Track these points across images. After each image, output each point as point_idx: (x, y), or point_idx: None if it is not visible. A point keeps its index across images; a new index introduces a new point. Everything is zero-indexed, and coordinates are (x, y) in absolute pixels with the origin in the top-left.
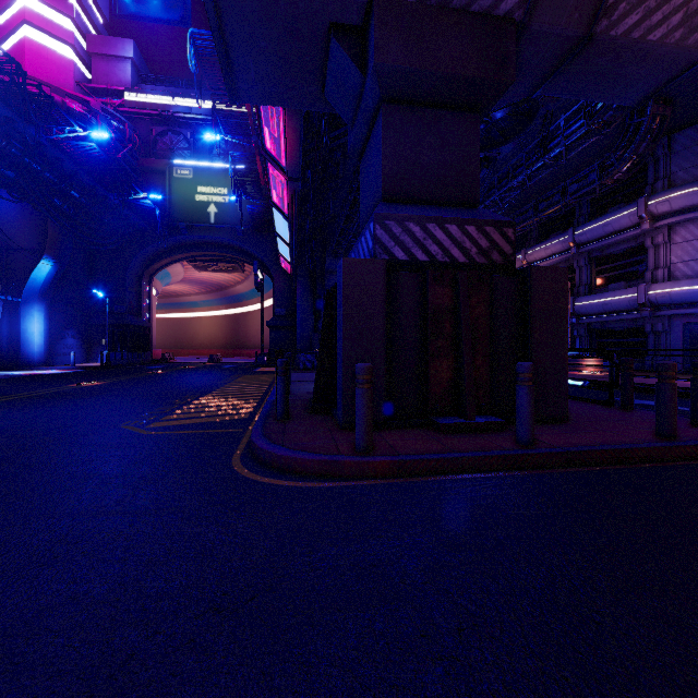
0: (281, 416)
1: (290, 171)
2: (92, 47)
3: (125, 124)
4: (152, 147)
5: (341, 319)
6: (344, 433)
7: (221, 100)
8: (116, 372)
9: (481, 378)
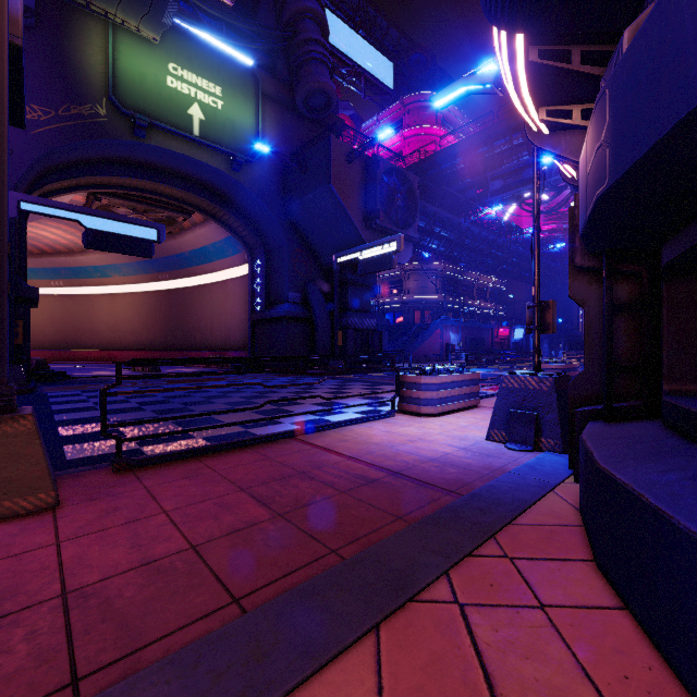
0: None
1: None
2: None
3: None
4: None
5: None
6: None
7: None
8: None
9: None
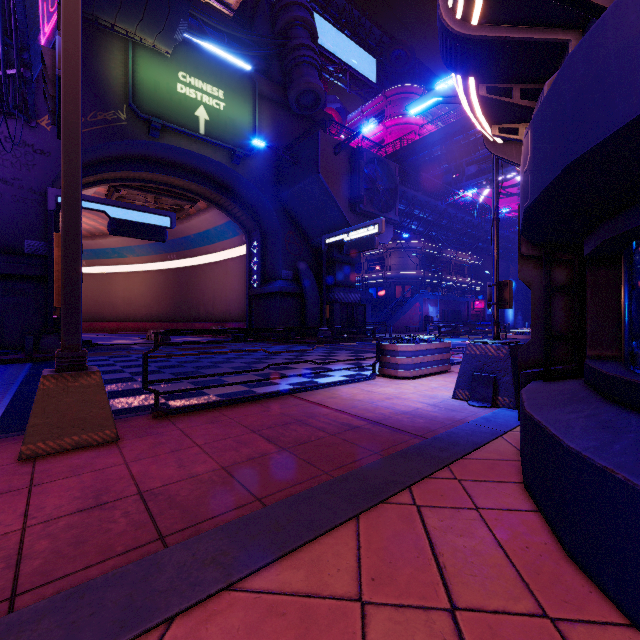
0: None
1: None
2: None
3: None
4: None
5: None
6: None
7: None
8: None
9: None
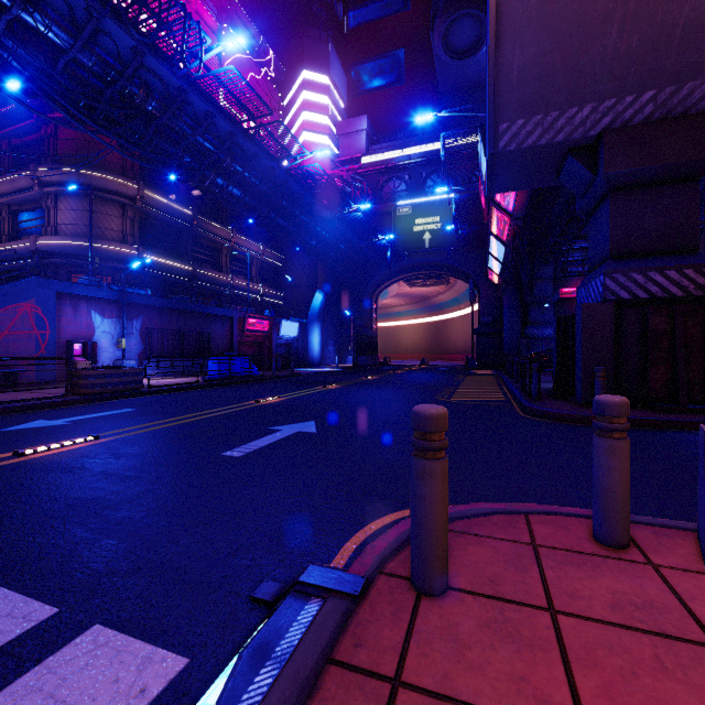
0: (536, 397)
1: (515, 215)
2: (340, 131)
3: (364, 183)
4: (379, 194)
5: (581, 340)
6: (584, 407)
7: (433, 142)
8: (369, 371)
9: (695, 379)
